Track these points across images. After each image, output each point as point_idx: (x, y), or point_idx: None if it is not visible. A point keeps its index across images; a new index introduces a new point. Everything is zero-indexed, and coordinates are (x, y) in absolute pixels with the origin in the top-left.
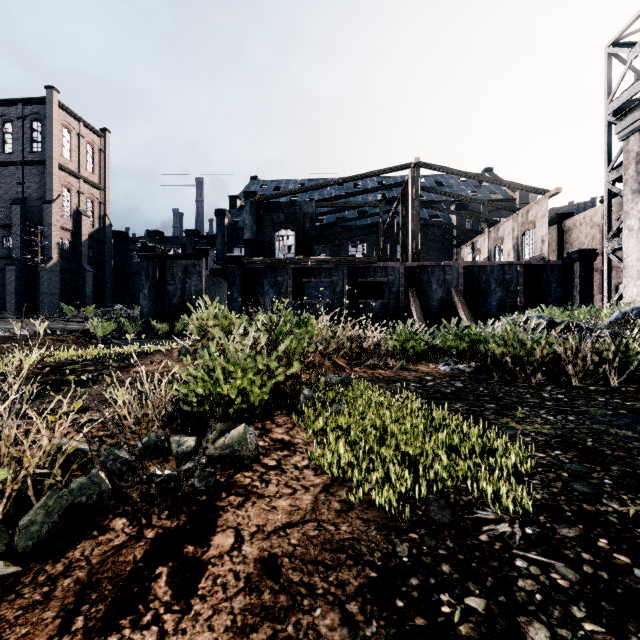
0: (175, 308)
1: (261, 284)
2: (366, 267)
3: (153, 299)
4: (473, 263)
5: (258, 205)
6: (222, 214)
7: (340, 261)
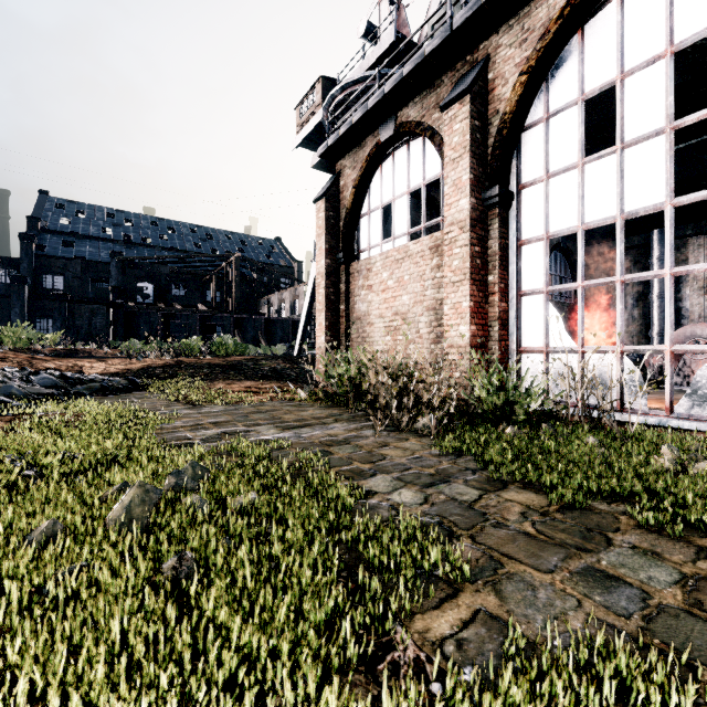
0: (83, 336)
1: (138, 322)
2: (211, 316)
3: (65, 330)
4: (269, 318)
5: (123, 262)
6: (30, 239)
7: (195, 311)
